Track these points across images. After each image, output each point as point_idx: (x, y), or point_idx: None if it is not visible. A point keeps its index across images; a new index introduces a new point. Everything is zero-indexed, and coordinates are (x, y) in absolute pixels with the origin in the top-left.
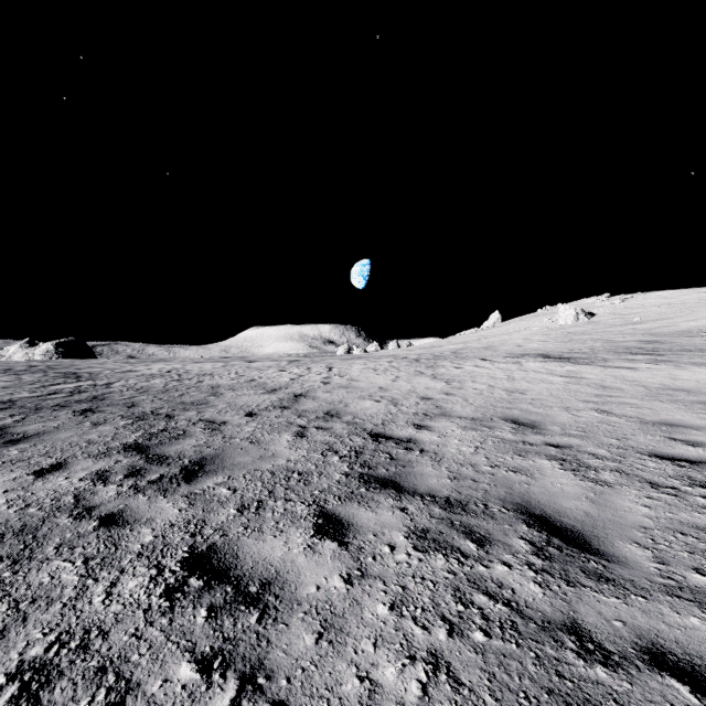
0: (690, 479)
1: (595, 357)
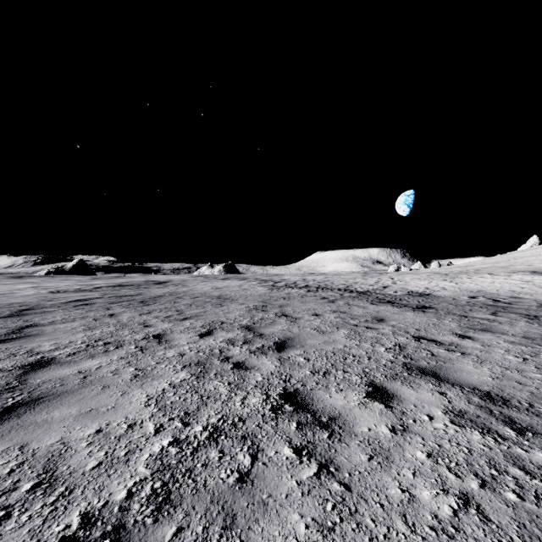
0: (501, 298)
1: None
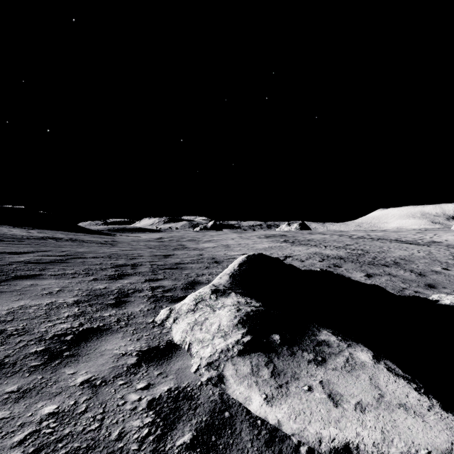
0: None
1: None
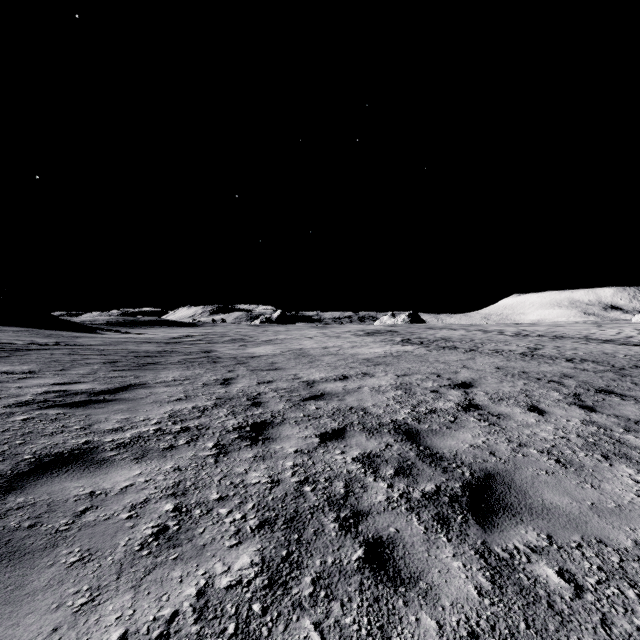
0: None
1: None
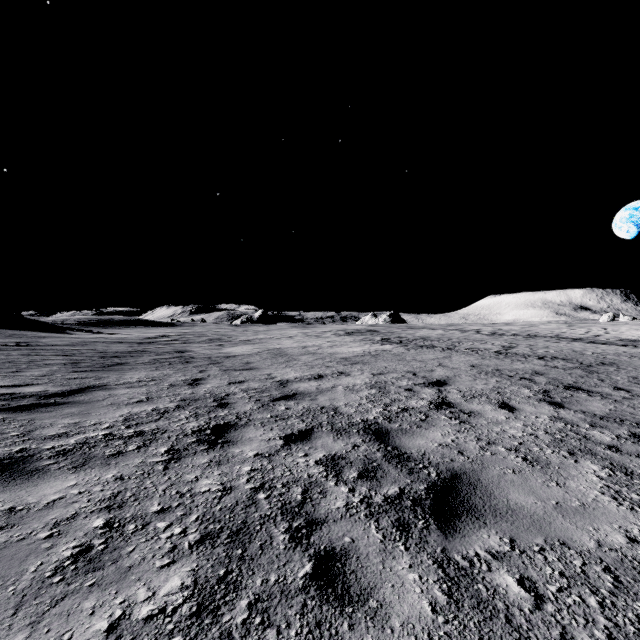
0: None
1: None
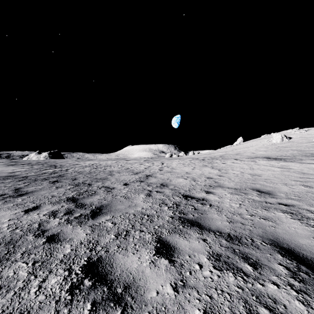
0: None
1: (295, 158)
